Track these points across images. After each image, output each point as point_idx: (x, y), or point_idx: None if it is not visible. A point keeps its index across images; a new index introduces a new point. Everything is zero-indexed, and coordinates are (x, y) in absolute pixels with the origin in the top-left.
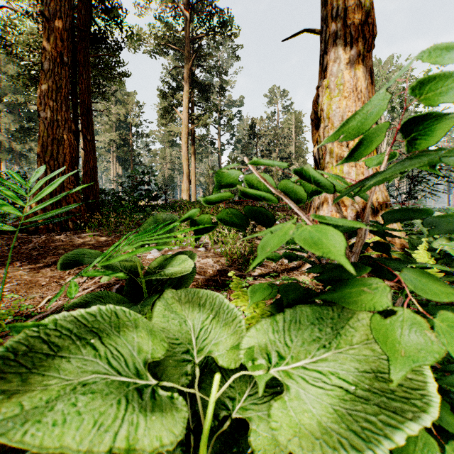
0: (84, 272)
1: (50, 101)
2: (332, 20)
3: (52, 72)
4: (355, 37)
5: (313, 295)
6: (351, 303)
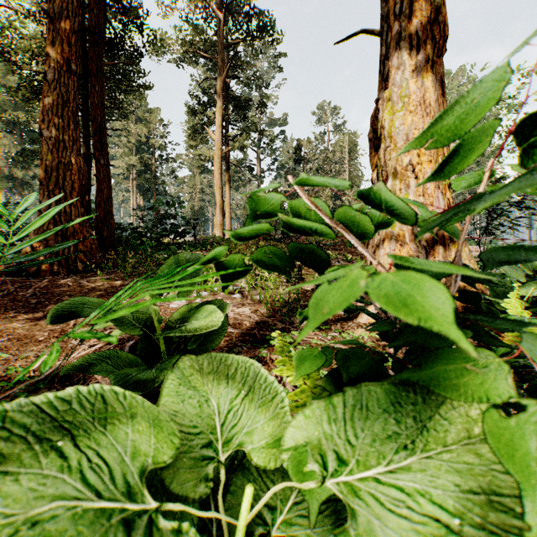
0: (72, 331)
1: (54, 118)
2: (395, 18)
3: (58, 82)
4: (423, 38)
5: (385, 367)
6: (449, 389)
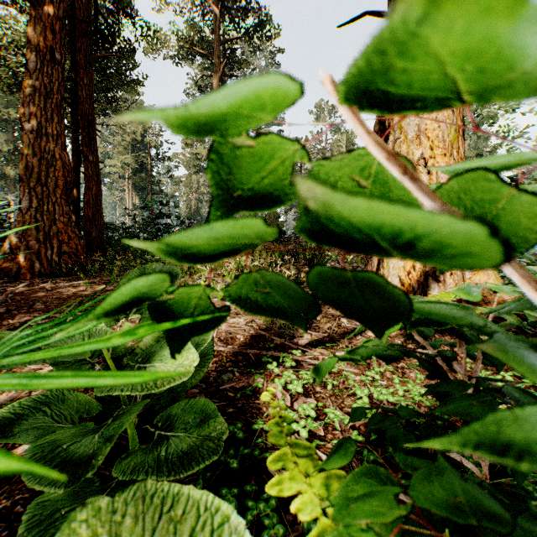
0: None
1: (36, 110)
2: None
3: (40, 72)
4: None
5: None
6: None
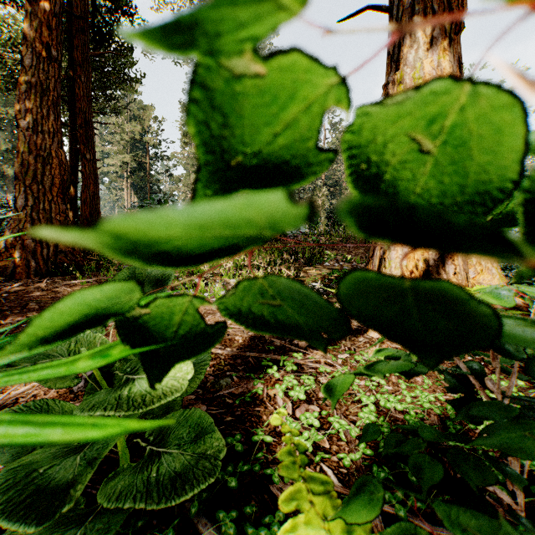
0: None
1: (32, 107)
2: None
3: (36, 68)
4: (439, 13)
5: None
6: None
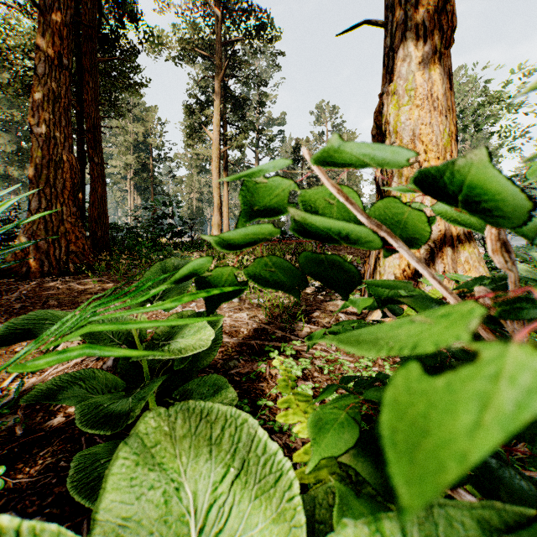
0: None
1: (45, 114)
2: (400, 7)
3: (49, 77)
4: (430, 29)
5: None
6: None
